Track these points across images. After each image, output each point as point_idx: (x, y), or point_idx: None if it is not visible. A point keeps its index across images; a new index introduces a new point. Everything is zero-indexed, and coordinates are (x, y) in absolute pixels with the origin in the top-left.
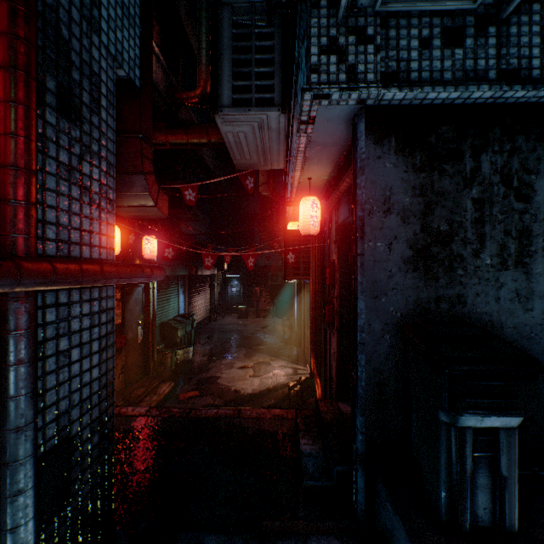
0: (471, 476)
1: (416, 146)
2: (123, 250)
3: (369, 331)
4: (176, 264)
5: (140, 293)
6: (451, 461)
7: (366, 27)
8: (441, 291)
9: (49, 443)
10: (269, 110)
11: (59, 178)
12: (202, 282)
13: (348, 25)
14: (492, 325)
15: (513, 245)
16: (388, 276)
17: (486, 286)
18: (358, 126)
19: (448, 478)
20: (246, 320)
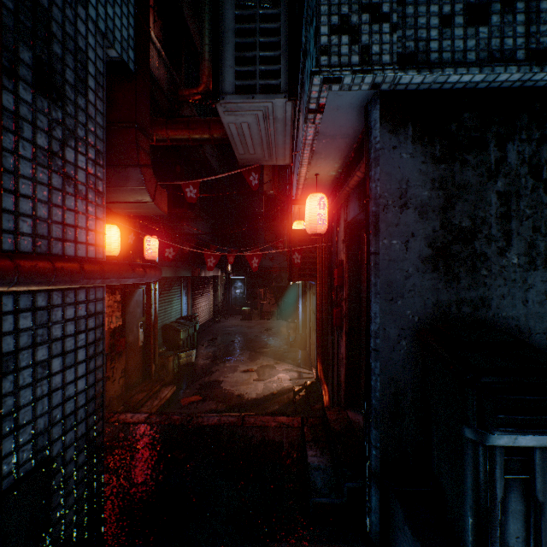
0: (502, 501)
1: (436, 135)
2: (123, 250)
3: (383, 337)
4: (178, 265)
5: (141, 295)
6: (480, 484)
7: (381, 4)
8: (463, 293)
9: (23, 468)
10: (275, 97)
11: (36, 164)
12: (205, 284)
13: (362, 2)
14: (519, 330)
15: (543, 242)
16: (404, 277)
17: (513, 288)
18: (371, 113)
19: (476, 502)
20: (250, 322)
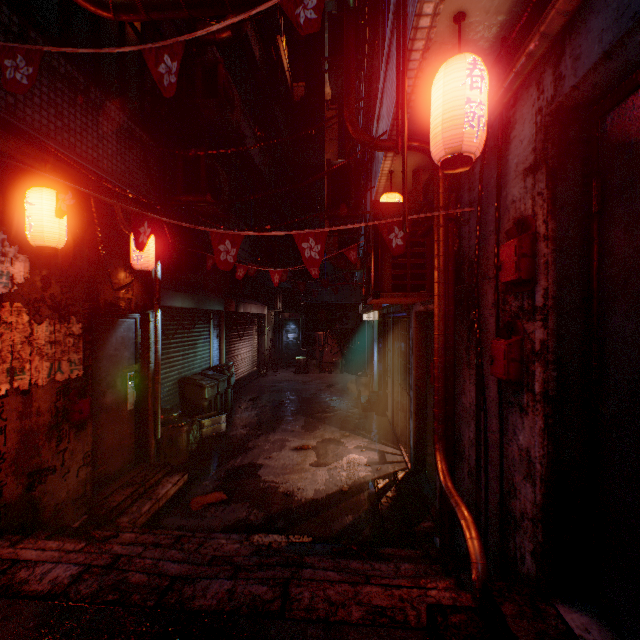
0: None
1: None
2: (89, 249)
3: None
4: (204, 294)
5: (132, 329)
6: None
7: None
8: None
9: None
10: None
11: None
12: (247, 324)
13: None
14: None
15: None
16: None
17: None
18: None
19: None
20: (306, 376)
